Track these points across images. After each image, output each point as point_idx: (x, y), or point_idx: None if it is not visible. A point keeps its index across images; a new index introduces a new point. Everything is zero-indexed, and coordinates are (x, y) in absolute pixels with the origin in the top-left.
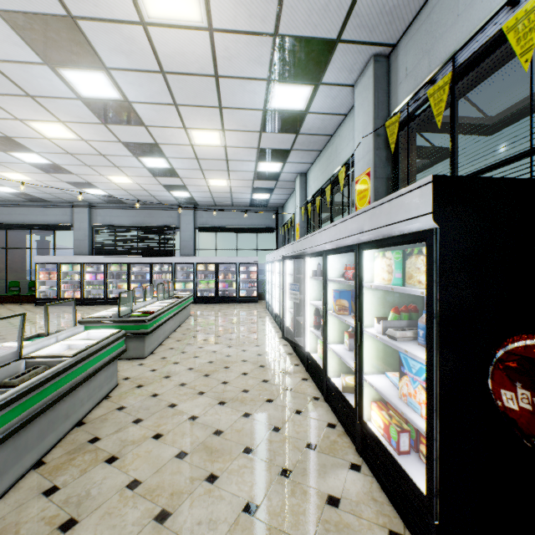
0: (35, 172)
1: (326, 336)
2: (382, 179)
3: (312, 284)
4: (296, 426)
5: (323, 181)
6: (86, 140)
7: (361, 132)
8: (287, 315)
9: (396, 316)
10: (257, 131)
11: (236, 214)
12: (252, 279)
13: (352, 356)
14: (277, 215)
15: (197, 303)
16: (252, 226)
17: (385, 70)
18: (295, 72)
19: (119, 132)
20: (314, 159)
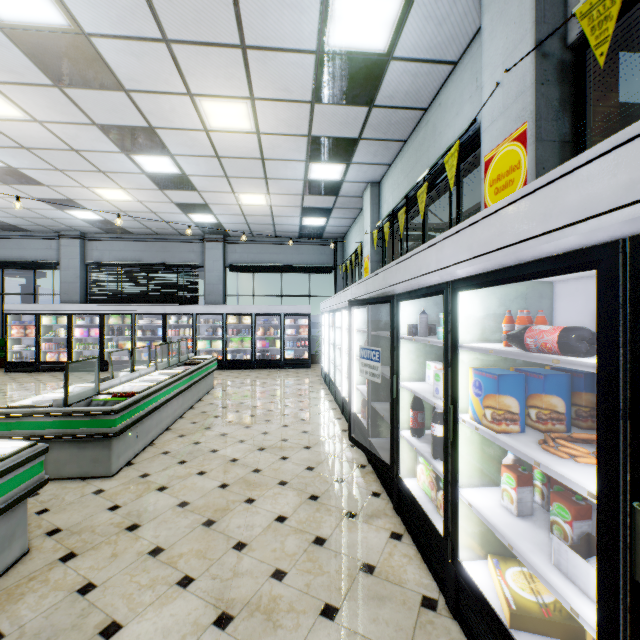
0: None
1: (455, 472)
2: (552, 143)
3: (406, 350)
4: None
5: (408, 187)
6: (40, 120)
7: (500, 64)
8: (355, 395)
9: None
10: (306, 101)
11: (281, 248)
12: (302, 336)
13: (539, 543)
14: (335, 249)
15: (227, 368)
16: (301, 265)
17: None
18: None
19: (87, 104)
20: (393, 156)
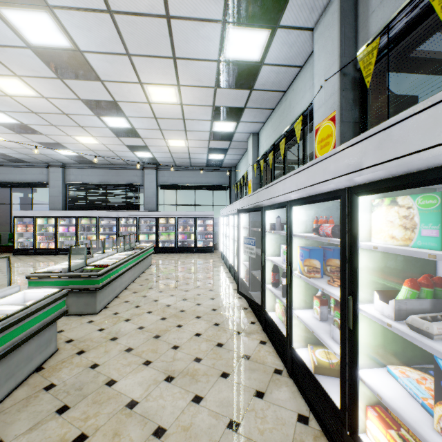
0: (7, 132)
1: (291, 301)
2: (349, 123)
3: (269, 238)
4: (258, 421)
5: (275, 138)
6: (46, 97)
7: (323, 75)
8: (242, 267)
9: (415, 293)
10: (211, 87)
11: (194, 173)
12: (208, 231)
13: (327, 330)
14: (230, 174)
15: (159, 252)
16: (208, 184)
17: (352, 3)
18: (252, 11)
19: (76, 88)
20: (266, 118)
